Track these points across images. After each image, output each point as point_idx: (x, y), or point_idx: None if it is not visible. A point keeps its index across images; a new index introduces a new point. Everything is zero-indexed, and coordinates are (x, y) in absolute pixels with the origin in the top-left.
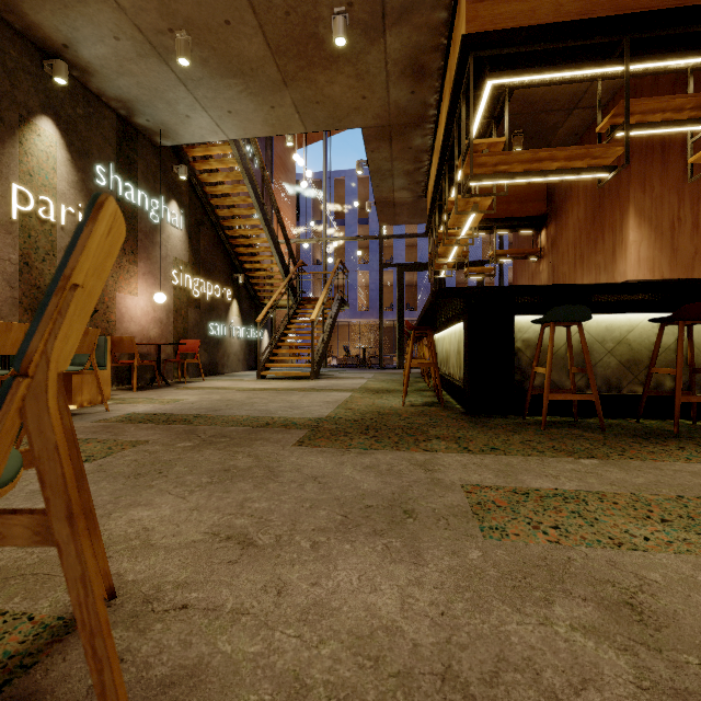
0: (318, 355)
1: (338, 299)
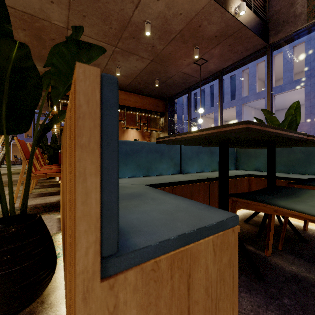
0: (0, 159)
1: (11, 137)
